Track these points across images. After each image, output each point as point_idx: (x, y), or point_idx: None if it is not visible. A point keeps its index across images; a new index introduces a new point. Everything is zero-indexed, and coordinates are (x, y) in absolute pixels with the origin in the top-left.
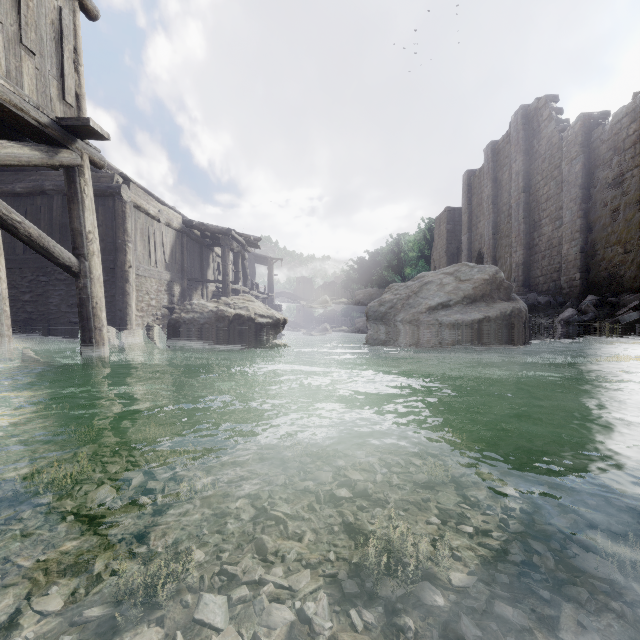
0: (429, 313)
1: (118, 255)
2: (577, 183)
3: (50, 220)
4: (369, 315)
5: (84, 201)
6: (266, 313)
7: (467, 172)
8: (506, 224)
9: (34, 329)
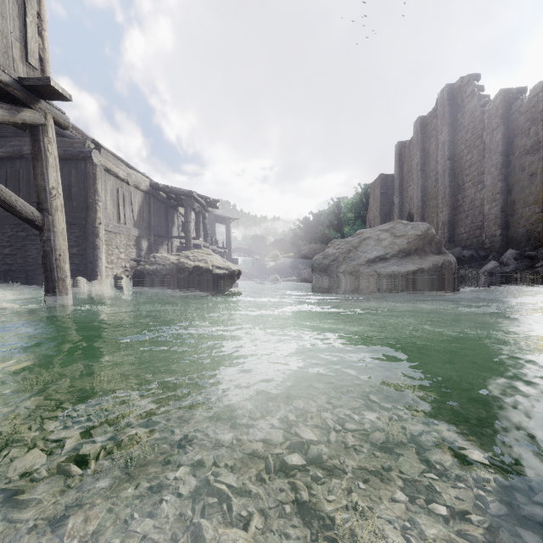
0: (368, 265)
1: (89, 213)
2: (498, 150)
3: (28, 181)
4: (314, 267)
5: (48, 159)
6: (222, 265)
7: (398, 143)
8: (433, 188)
9: (13, 279)
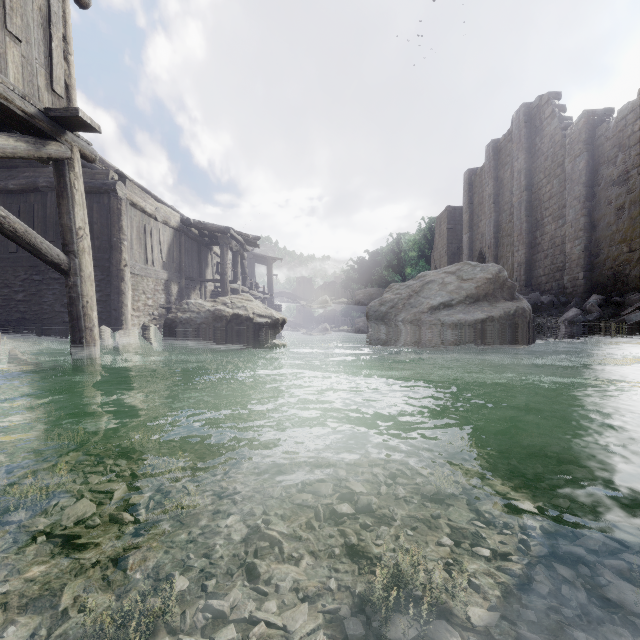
0: (431, 313)
1: (113, 253)
2: (581, 181)
3: (44, 218)
4: (370, 315)
5: (74, 196)
6: (265, 313)
7: (468, 171)
8: (508, 223)
9: (27, 329)
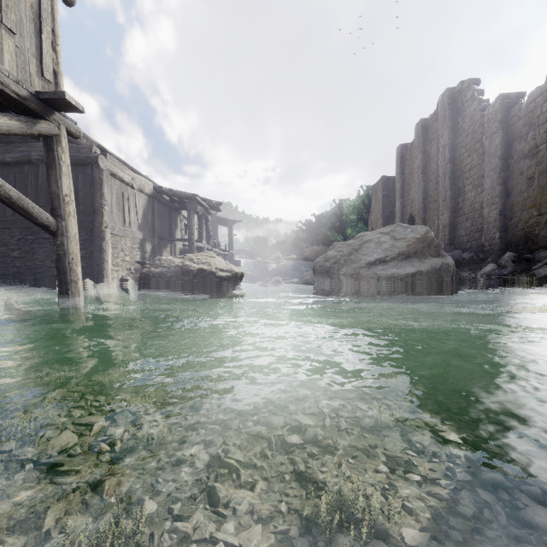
0: (368, 268)
1: (96, 217)
2: (497, 154)
3: (36, 186)
4: (316, 269)
5: (61, 167)
6: (226, 268)
7: (400, 146)
8: (434, 191)
9: (22, 282)
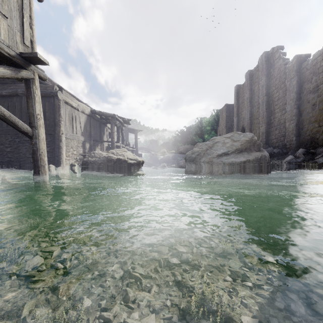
0: (218, 158)
1: (56, 127)
2: (294, 91)
3: (20, 109)
4: (186, 159)
5: (35, 98)
6: (133, 158)
7: (236, 86)
8: (256, 112)
9: (12, 166)
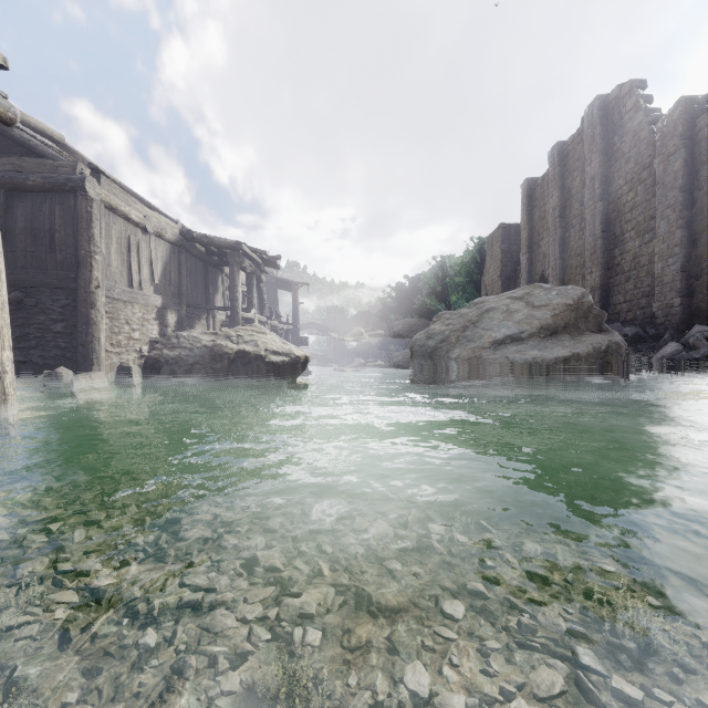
0: (494, 348)
1: (81, 271)
2: (676, 185)
3: None
4: (414, 350)
5: None
6: (281, 349)
7: (527, 181)
8: (577, 240)
9: None
